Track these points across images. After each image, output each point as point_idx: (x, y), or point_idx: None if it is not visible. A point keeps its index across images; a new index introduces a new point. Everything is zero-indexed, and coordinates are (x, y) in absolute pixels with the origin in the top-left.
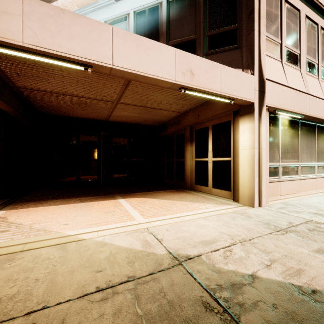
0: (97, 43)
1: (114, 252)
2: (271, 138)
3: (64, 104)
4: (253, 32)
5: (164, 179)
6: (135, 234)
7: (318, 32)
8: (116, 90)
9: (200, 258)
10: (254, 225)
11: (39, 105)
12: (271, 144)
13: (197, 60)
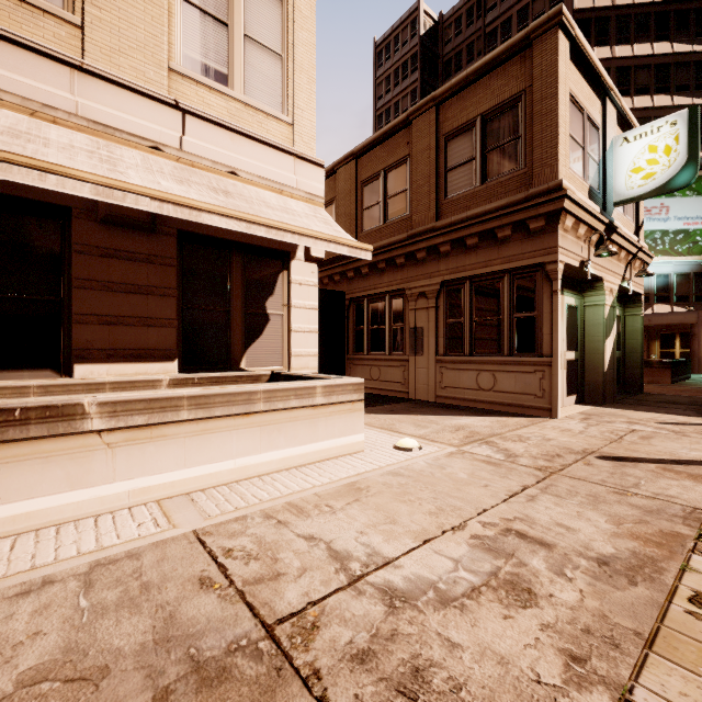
0: None
1: None
2: None
3: None
4: None
5: None
6: None
7: None
8: None
9: None
10: None
11: None
12: None
13: None
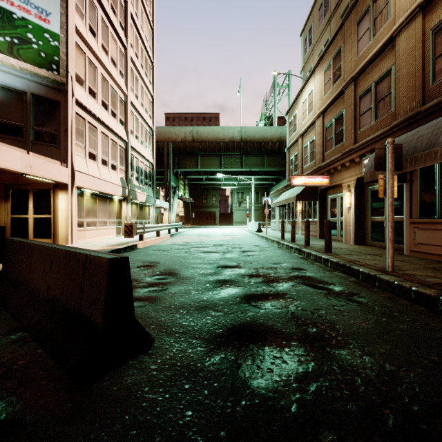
0: None
1: None
2: (80, 204)
3: None
4: (68, 143)
5: None
6: None
7: (109, 141)
8: None
9: None
10: None
11: None
12: (79, 208)
13: (34, 159)
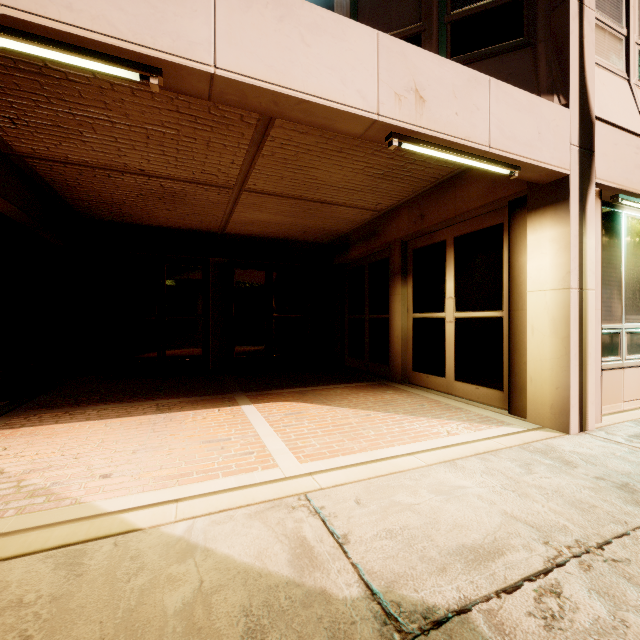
0: (174, 6)
1: (210, 584)
2: (603, 264)
3: (126, 196)
4: (567, 1)
5: (344, 357)
6: (275, 515)
7: None
8: (236, 157)
9: (470, 626)
10: (590, 490)
11: (75, 199)
12: (602, 279)
13: (432, 64)
